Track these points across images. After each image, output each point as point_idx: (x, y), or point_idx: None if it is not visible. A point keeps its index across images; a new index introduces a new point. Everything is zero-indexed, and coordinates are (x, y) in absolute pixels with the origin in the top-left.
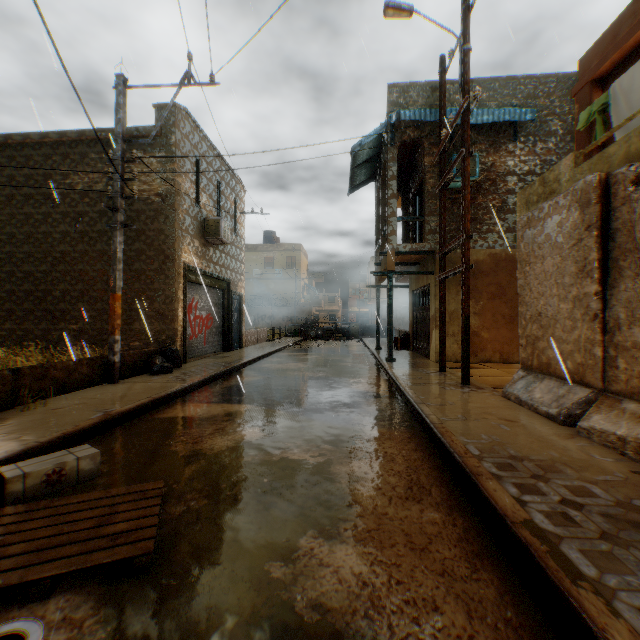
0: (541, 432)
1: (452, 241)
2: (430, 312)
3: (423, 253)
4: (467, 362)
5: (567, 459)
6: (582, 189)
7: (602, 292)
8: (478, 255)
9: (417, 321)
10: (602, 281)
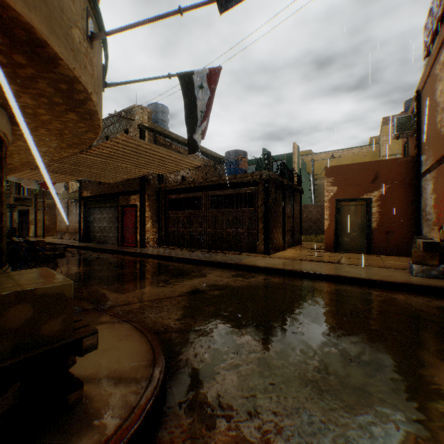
0: (58, 240)
1: (41, 201)
2: (31, 219)
3: (28, 199)
4: (45, 232)
5: (59, 240)
6: (66, 201)
7: (69, 218)
8: (50, 201)
9: (23, 222)
10: (69, 216)
